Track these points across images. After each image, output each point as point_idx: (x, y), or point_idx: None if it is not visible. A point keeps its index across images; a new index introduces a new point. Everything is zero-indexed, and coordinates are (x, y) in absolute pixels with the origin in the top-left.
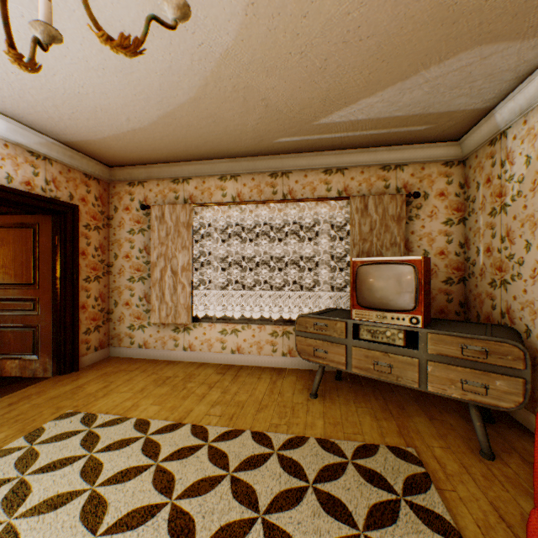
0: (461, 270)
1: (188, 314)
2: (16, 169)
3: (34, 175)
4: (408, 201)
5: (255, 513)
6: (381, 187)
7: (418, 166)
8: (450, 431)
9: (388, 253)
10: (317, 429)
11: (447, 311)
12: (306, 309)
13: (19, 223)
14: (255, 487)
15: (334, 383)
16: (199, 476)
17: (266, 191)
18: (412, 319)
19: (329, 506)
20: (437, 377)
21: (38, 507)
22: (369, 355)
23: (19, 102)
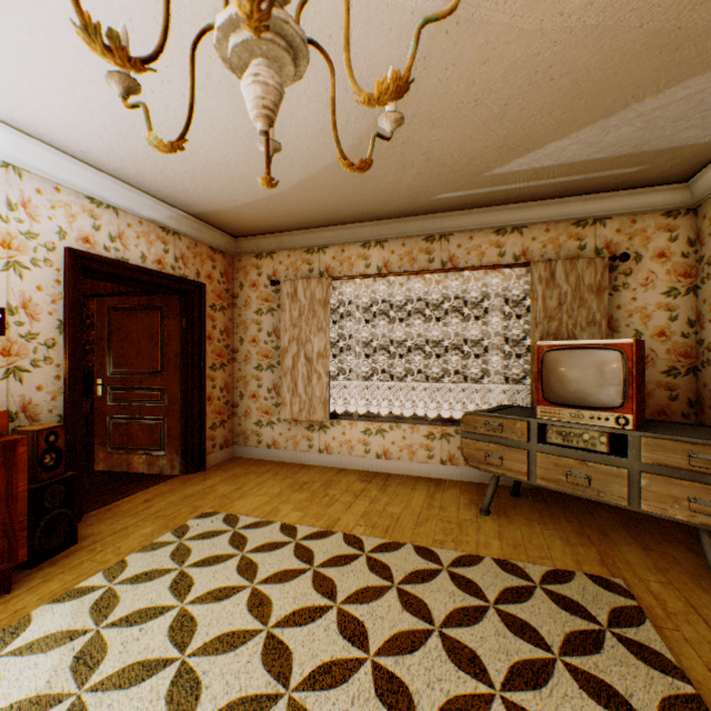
0: (690, 356)
1: (325, 410)
2: (149, 247)
3: (165, 252)
4: (613, 265)
5: (430, 625)
6: (573, 248)
7: (626, 218)
8: (672, 565)
9: (584, 334)
10: (492, 549)
11: (669, 412)
12: (459, 410)
13: (146, 305)
14: (425, 601)
15: (510, 500)
16: (361, 584)
17: (419, 259)
18: (618, 418)
19: (516, 628)
20: (654, 492)
21: (204, 597)
22: (559, 463)
23: (159, 176)
